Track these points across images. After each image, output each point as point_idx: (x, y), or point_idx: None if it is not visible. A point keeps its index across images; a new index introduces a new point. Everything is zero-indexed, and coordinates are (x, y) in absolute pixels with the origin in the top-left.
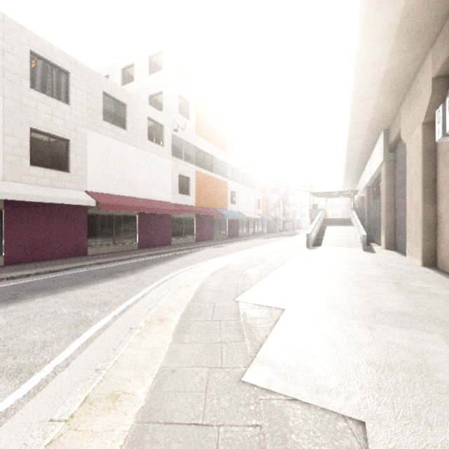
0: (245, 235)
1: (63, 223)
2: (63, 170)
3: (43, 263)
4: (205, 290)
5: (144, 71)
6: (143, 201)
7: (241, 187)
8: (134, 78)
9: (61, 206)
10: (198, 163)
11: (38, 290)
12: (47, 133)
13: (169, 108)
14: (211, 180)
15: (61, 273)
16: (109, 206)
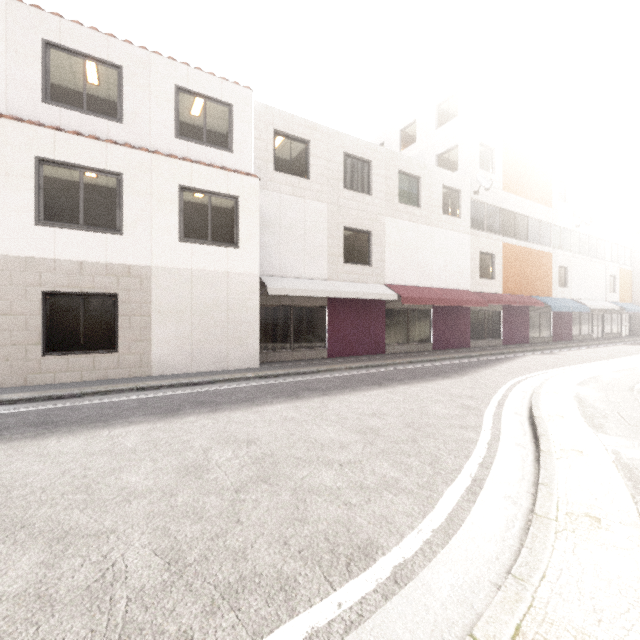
0: (586, 338)
1: (366, 319)
2: (365, 264)
3: (356, 358)
4: (588, 399)
5: (429, 125)
6: (439, 291)
7: (578, 258)
8: (416, 138)
9: (365, 301)
10: (505, 232)
11: (388, 380)
12: (354, 229)
13: (467, 165)
14: (526, 254)
15: (385, 369)
16: (410, 300)
